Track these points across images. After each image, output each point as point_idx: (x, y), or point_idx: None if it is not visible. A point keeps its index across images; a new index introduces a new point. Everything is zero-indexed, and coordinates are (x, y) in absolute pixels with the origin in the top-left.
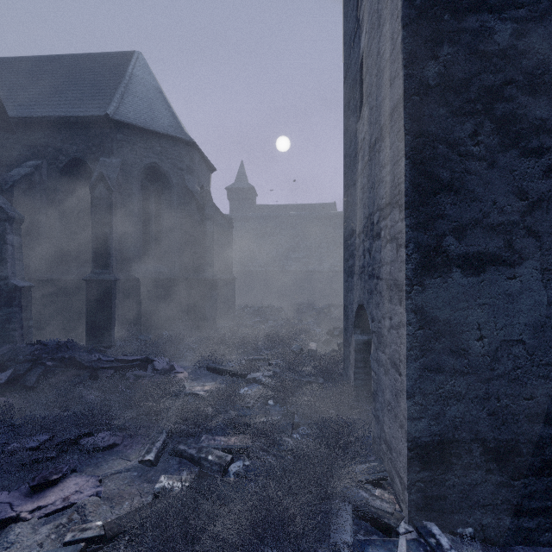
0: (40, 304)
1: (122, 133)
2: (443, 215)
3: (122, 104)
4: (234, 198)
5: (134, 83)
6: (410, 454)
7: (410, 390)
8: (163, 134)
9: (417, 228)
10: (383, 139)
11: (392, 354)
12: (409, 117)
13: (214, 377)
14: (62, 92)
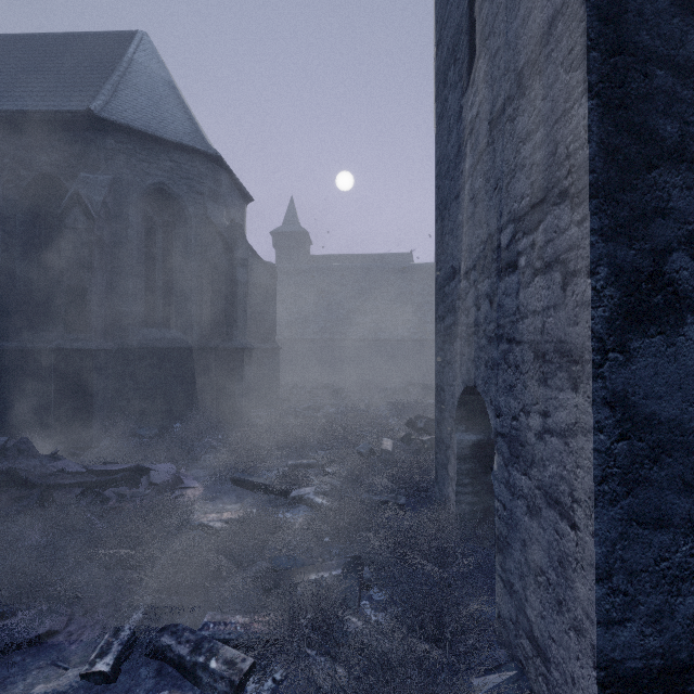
0: None
1: (114, 138)
2: (666, 209)
3: (115, 99)
4: (281, 246)
5: (135, 72)
6: None
7: (603, 563)
8: (175, 144)
9: (613, 237)
10: (524, 90)
11: (548, 481)
12: (596, 15)
13: (241, 494)
14: (28, 81)
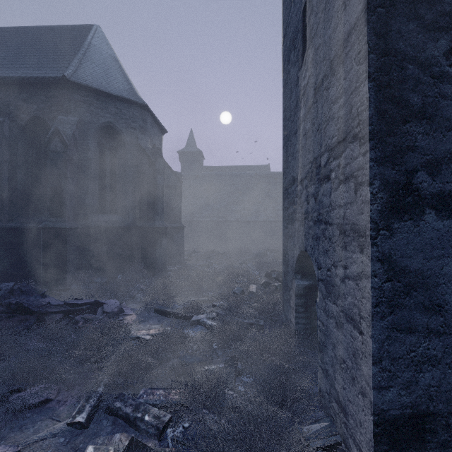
0: (1, 251)
1: (79, 94)
2: (414, 146)
3: (80, 68)
4: (184, 160)
5: (92, 51)
6: (377, 431)
7: (377, 353)
8: (117, 97)
9: (383, 163)
10: (334, 72)
11: (347, 307)
12: (373, 33)
13: (160, 319)
14: (25, 57)
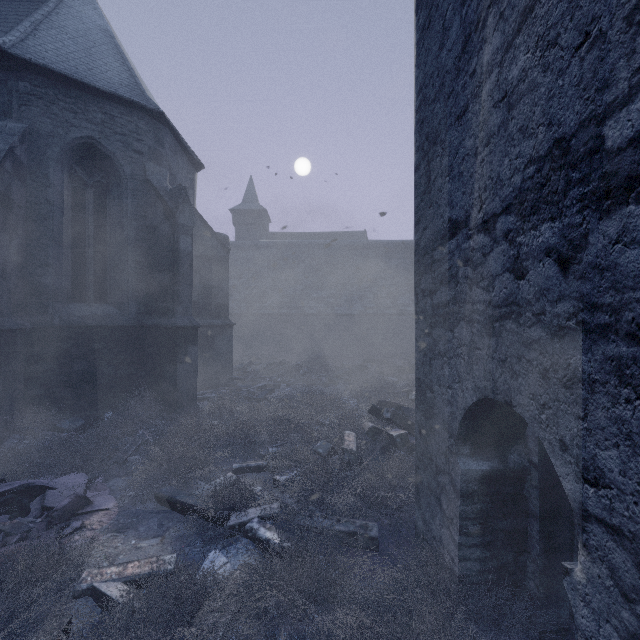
0: None
1: (29, 80)
2: None
3: (34, 37)
4: (240, 223)
5: (64, 14)
6: None
7: None
8: (106, 93)
9: None
10: None
11: None
12: None
13: (165, 520)
14: None
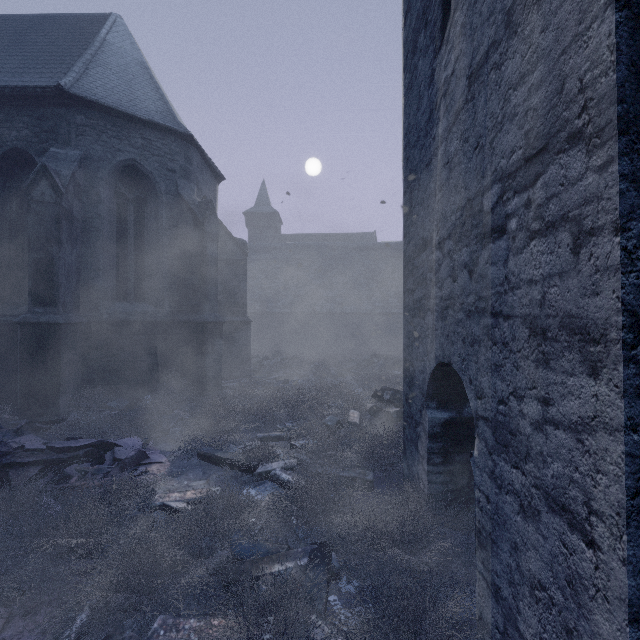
0: None
1: (84, 114)
2: None
3: (86, 76)
4: (253, 225)
5: (108, 51)
6: None
7: (639, 599)
8: (146, 121)
9: None
10: (515, 28)
11: (551, 481)
12: None
13: (207, 470)
14: None
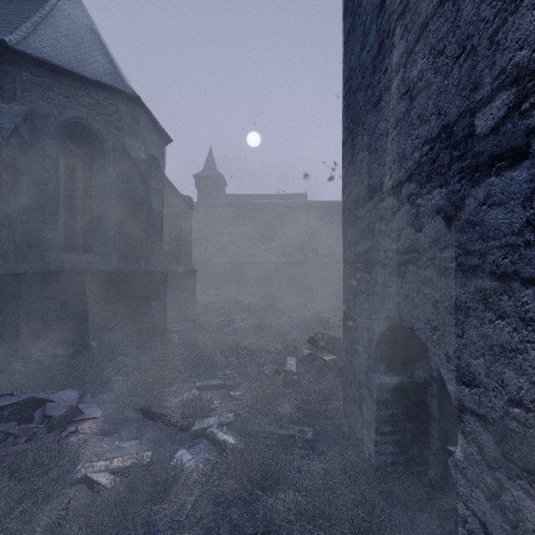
0: None
1: (30, 71)
2: None
3: (34, 36)
4: (202, 187)
5: (58, 16)
6: None
7: None
8: (93, 81)
9: None
10: None
11: None
12: None
13: (142, 426)
14: None
